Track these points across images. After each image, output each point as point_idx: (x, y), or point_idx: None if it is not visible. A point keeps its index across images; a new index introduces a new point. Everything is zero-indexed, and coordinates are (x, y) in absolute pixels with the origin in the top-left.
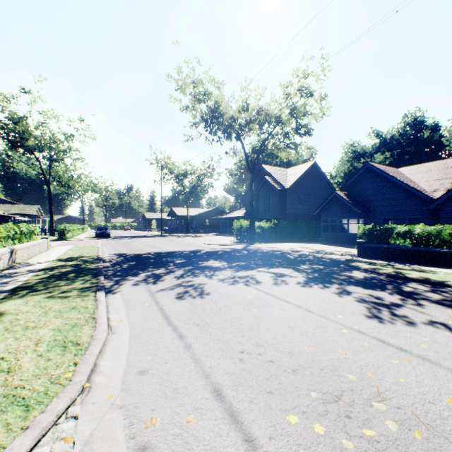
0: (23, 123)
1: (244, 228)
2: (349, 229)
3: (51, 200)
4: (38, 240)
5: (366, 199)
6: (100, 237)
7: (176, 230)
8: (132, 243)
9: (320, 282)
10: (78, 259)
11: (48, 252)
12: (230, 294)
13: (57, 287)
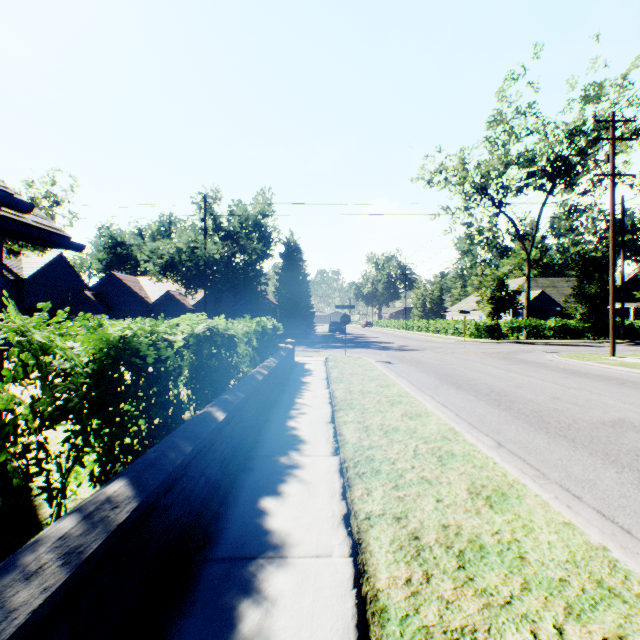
0: None
1: None
2: None
3: None
4: None
5: (112, 300)
6: None
7: None
8: None
9: None
10: None
11: None
12: None
13: None
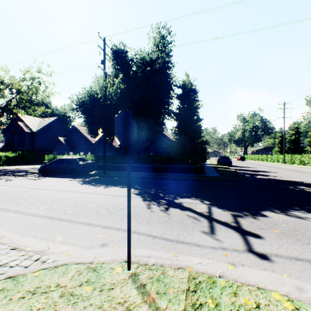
0: None
1: None
2: None
3: None
4: None
5: (75, 142)
6: None
7: None
8: None
9: None
10: None
11: None
12: None
13: None
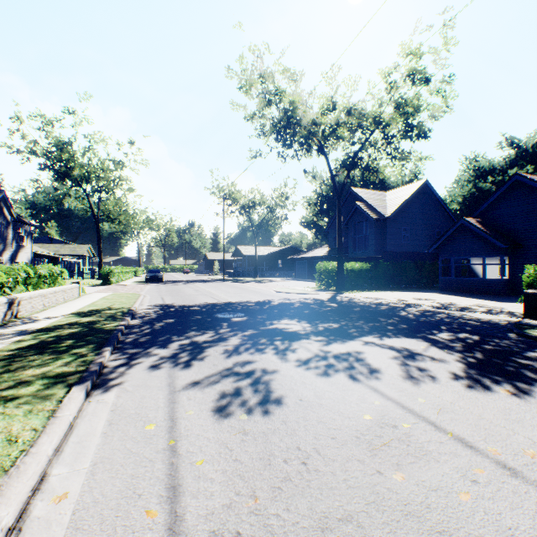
0: (68, 150)
1: (328, 271)
2: (480, 273)
3: (99, 239)
4: (63, 285)
5: (515, 228)
6: (151, 282)
7: (242, 273)
8: (184, 289)
9: (502, 378)
10: (101, 313)
11: (74, 301)
12: (324, 404)
13: (19, 371)
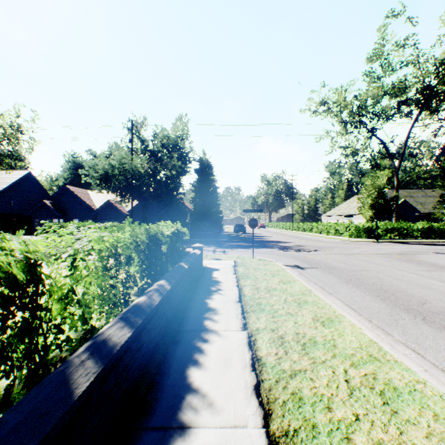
0: None
1: None
2: None
3: None
4: None
5: (66, 207)
6: None
7: None
8: None
9: None
10: None
11: None
12: None
13: None
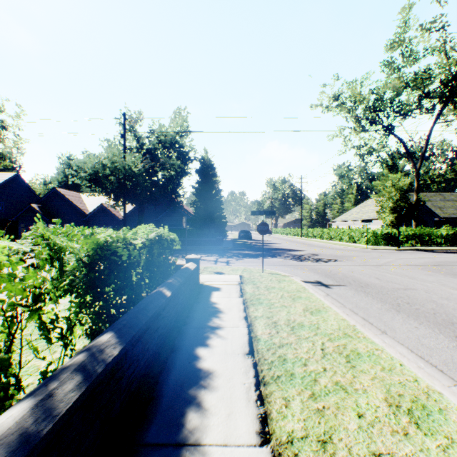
0: None
1: None
2: None
3: None
4: None
5: (56, 211)
6: None
7: None
8: None
9: None
10: None
11: None
12: None
13: None
